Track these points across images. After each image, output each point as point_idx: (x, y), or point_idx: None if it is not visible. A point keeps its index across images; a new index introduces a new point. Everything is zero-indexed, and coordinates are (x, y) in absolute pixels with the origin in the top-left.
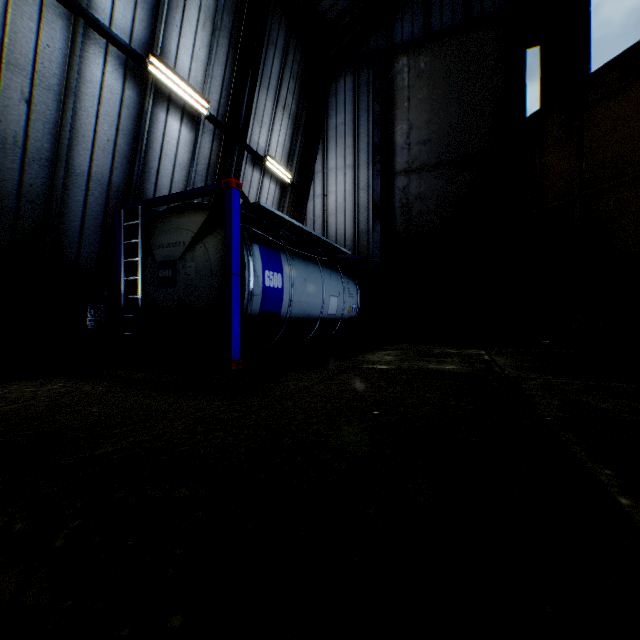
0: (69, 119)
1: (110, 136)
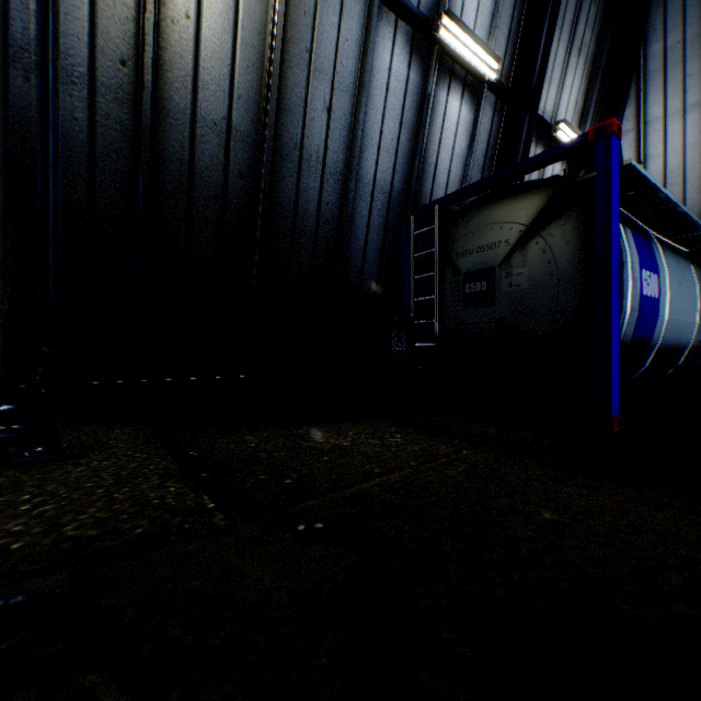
0: (360, 121)
1: (393, 134)
